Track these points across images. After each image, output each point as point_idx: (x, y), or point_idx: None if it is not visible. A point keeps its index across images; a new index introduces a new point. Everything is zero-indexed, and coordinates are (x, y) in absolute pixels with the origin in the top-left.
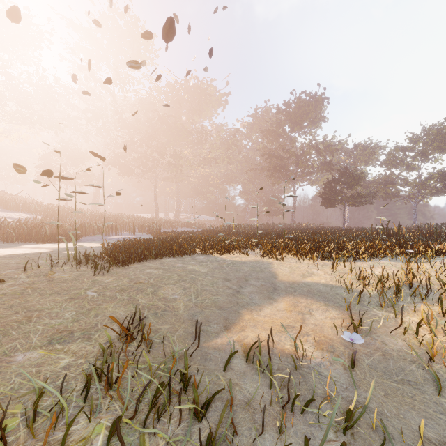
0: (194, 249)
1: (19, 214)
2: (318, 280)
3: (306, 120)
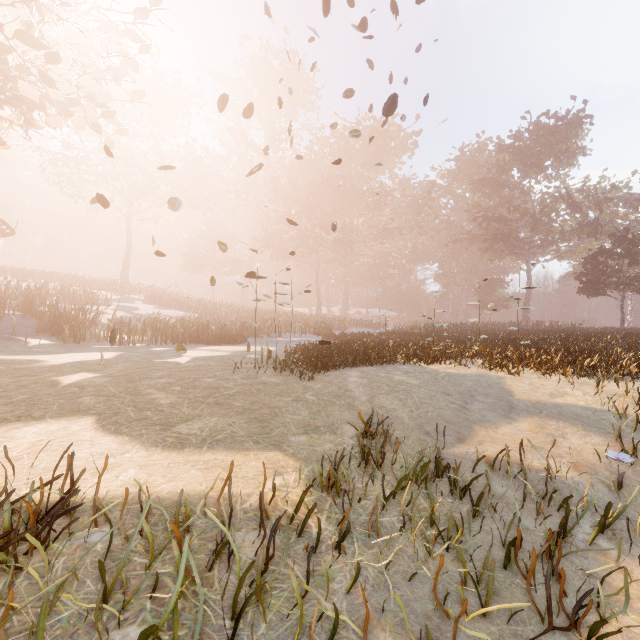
0: (395, 357)
1: (174, 312)
2: (573, 402)
3: (550, 157)
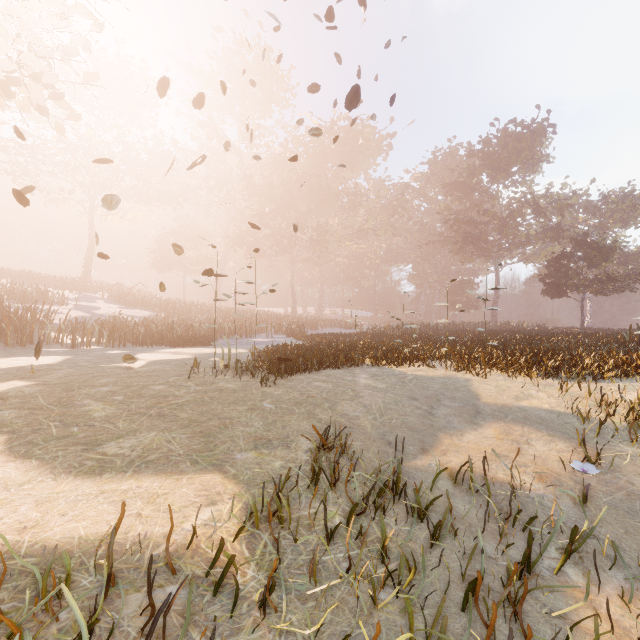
0: (364, 359)
1: (139, 312)
2: (538, 405)
3: (517, 163)
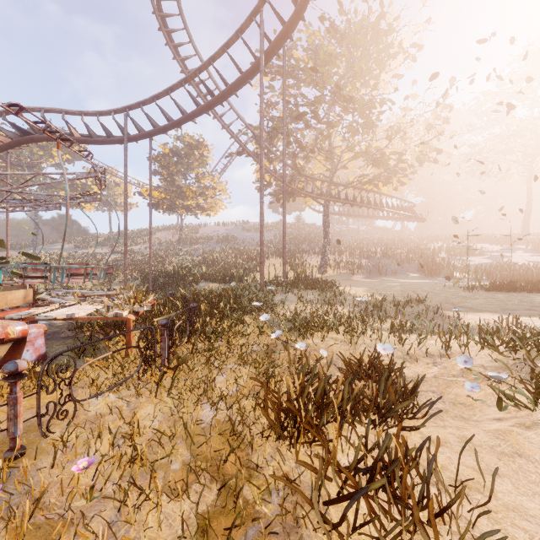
0: None
1: None
2: None
3: None
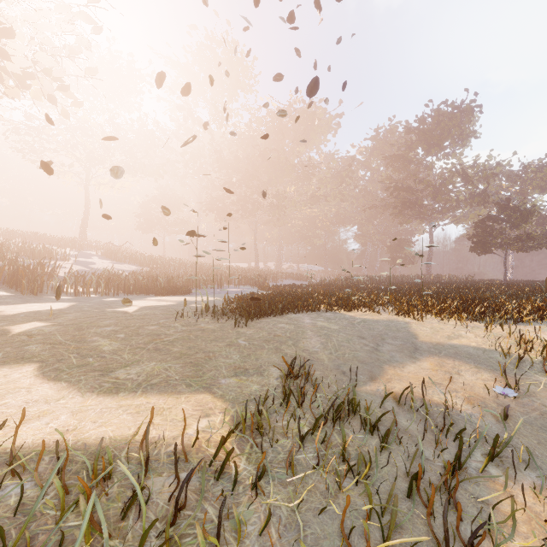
0: (319, 306)
1: (127, 266)
2: (467, 343)
3: (448, 139)
